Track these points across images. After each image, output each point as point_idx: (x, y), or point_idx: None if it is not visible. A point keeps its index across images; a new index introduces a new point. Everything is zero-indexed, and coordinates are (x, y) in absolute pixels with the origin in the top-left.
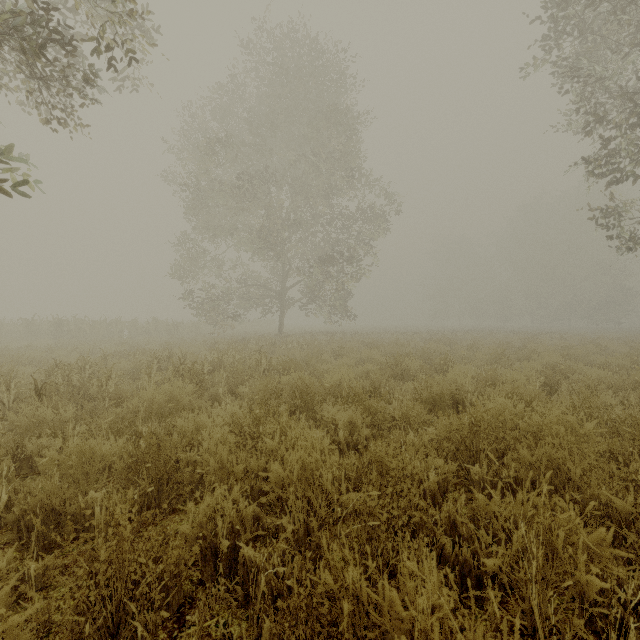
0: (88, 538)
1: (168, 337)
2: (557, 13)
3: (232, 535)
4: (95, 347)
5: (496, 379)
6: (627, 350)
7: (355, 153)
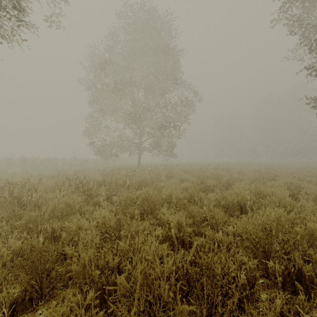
0: None
1: (81, 167)
2: None
3: None
4: (40, 172)
5: (262, 192)
6: None
7: (177, 71)
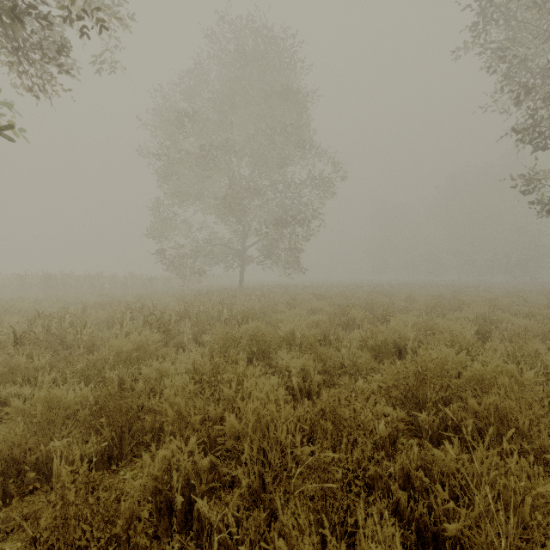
0: (48, 488)
1: (143, 290)
2: (485, 3)
3: (187, 487)
4: (78, 299)
5: (434, 328)
6: (546, 301)
7: (306, 129)
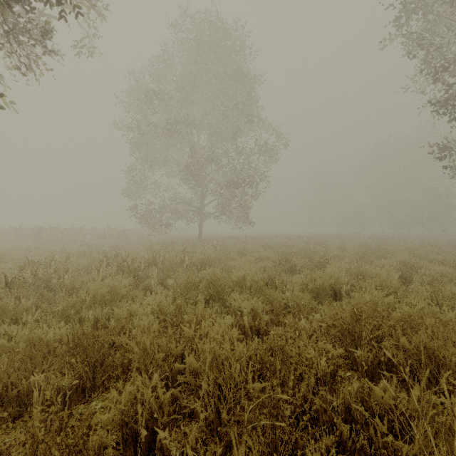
0: (27, 418)
1: (118, 240)
2: None
3: (151, 420)
4: (63, 248)
5: (364, 273)
6: None
7: (254, 106)
